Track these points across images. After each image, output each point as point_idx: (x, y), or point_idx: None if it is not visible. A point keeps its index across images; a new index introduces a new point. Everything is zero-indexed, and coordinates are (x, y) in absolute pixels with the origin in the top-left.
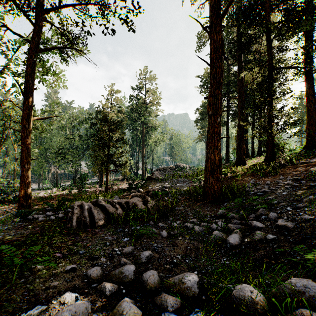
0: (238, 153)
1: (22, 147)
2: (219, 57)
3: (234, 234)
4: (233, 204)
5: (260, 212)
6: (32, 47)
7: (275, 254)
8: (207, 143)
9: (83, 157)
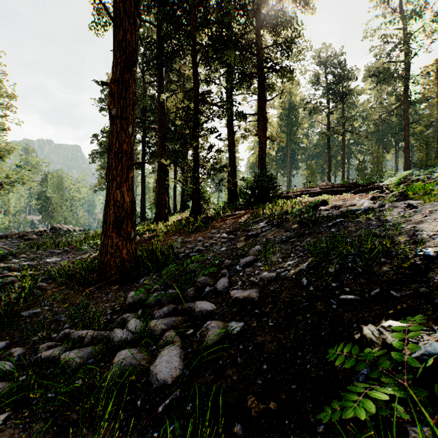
0: (159, 206)
1: None
2: (132, 15)
3: (168, 348)
4: (156, 277)
5: (203, 282)
6: None
7: (262, 373)
8: (108, 170)
9: None
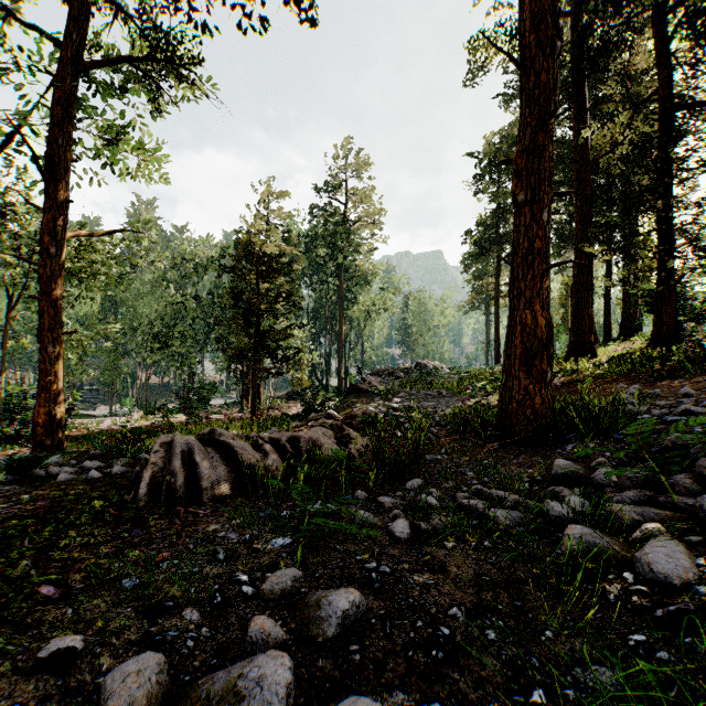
0: (576, 330)
1: (43, 303)
2: (548, 41)
3: (663, 539)
4: (595, 446)
5: None
6: (68, 57)
7: None
8: (512, 282)
9: (205, 347)
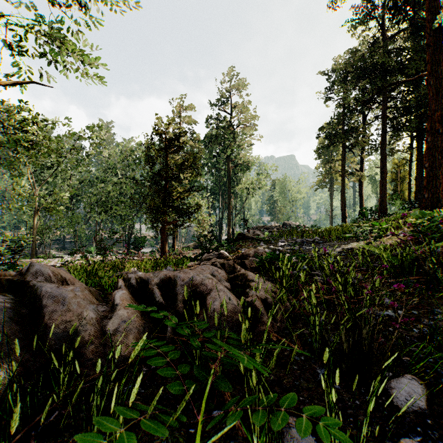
0: (430, 188)
1: None
2: None
3: None
4: None
5: None
6: None
7: None
8: None
9: (139, 212)
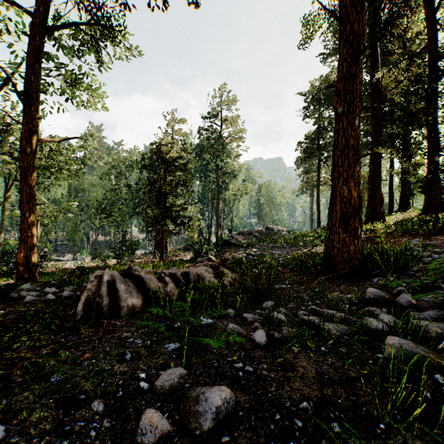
0: (371, 204)
1: (23, 185)
2: (359, 2)
3: None
4: (394, 279)
5: None
6: (39, 24)
7: None
8: (333, 168)
9: (132, 217)
